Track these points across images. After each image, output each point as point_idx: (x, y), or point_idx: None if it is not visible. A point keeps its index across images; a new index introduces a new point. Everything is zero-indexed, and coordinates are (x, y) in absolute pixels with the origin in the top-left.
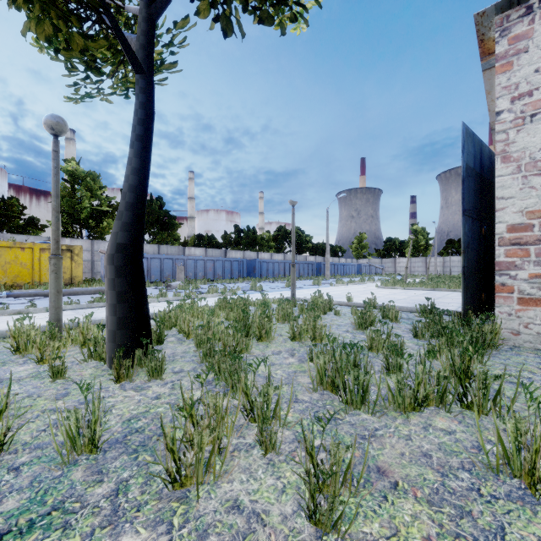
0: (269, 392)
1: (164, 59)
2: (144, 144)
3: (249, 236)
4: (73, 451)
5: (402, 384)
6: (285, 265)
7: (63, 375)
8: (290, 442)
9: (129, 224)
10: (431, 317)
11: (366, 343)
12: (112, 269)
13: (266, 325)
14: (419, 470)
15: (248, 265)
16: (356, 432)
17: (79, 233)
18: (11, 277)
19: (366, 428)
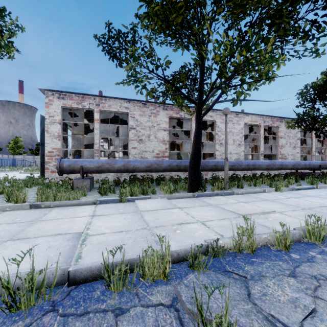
0: None
1: None
2: None
3: None
4: None
5: None
6: None
7: None
8: None
9: None
10: None
11: None
12: None
13: None
14: None
15: None
16: None
17: None
18: None
19: None
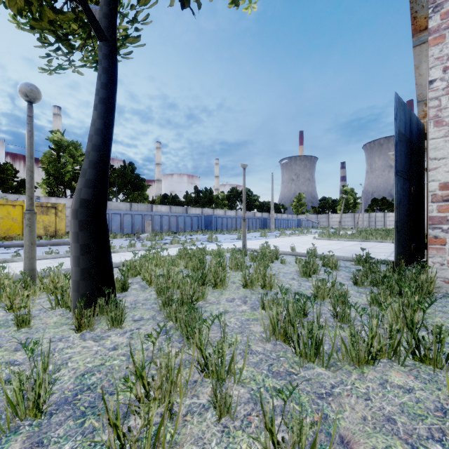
0: (223, 348)
1: (129, 35)
2: (107, 107)
3: (207, 195)
4: (14, 417)
5: (356, 337)
6: (236, 220)
7: (29, 324)
8: (245, 402)
9: (93, 181)
10: (367, 266)
11: (311, 290)
12: (76, 223)
13: (221, 273)
14: (386, 440)
15: (205, 220)
16: (312, 390)
17: (64, 193)
18: (4, 230)
19: (322, 385)
